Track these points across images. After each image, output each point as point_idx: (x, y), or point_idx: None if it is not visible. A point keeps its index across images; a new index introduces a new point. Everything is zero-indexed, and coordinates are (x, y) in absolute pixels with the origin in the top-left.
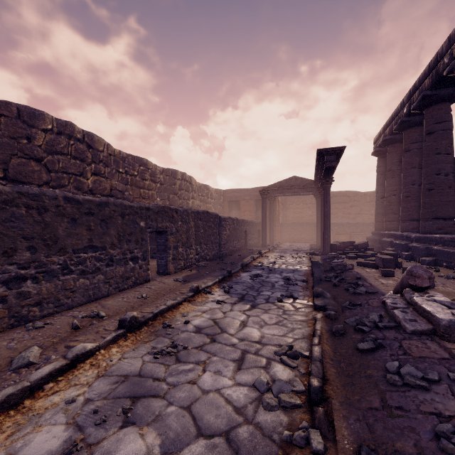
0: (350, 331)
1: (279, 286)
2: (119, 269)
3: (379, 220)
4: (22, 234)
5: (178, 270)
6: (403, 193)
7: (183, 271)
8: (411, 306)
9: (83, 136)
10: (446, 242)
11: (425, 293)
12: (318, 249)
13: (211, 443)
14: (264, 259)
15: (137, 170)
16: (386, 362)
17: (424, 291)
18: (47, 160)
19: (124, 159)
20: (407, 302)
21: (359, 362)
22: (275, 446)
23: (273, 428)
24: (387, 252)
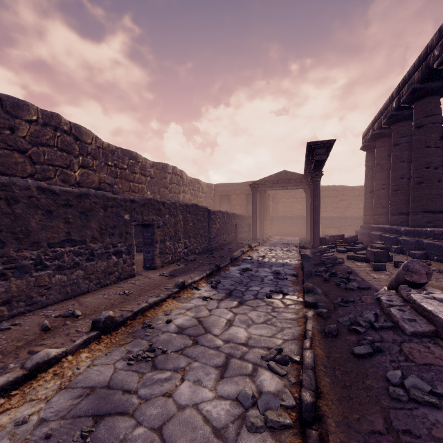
0: (344, 332)
1: (268, 281)
2: (100, 263)
3: (368, 214)
4: None
5: (166, 264)
6: (392, 187)
7: (171, 266)
8: (408, 304)
9: (70, 128)
10: (437, 236)
11: (423, 289)
12: (308, 243)
13: None
14: (253, 253)
15: (127, 163)
16: (386, 371)
17: (422, 288)
18: (31, 151)
19: (113, 152)
20: (404, 299)
21: (356, 369)
22: None
23: None
24: (378, 245)
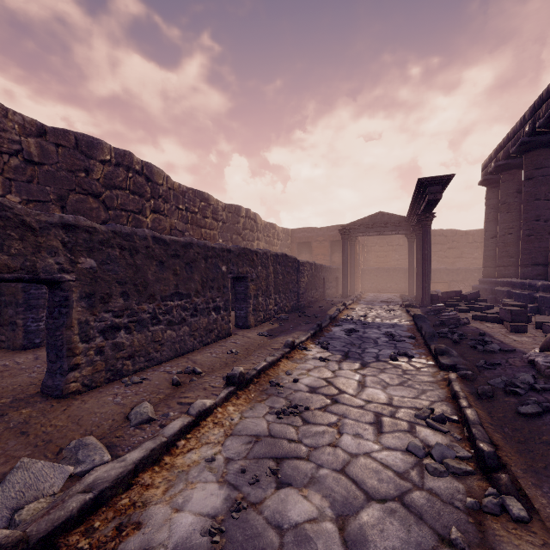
0: (500, 394)
1: (383, 343)
2: (202, 320)
3: (489, 265)
4: (116, 279)
5: (258, 323)
6: (524, 231)
7: (264, 325)
8: None
9: (142, 168)
10: None
11: None
12: (414, 301)
13: (387, 508)
14: (351, 312)
15: (198, 206)
16: None
17: None
18: (105, 196)
19: (184, 194)
20: None
21: (527, 427)
22: (461, 513)
23: (450, 495)
24: (512, 303)
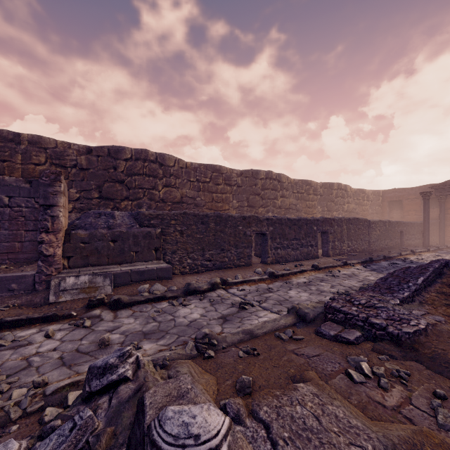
0: None
1: None
2: (305, 249)
3: None
4: (277, 233)
5: (335, 255)
6: None
7: (338, 256)
8: None
9: (276, 176)
10: None
11: None
12: None
13: (344, 287)
14: (413, 256)
15: (304, 189)
16: None
17: None
18: (262, 194)
19: (296, 184)
20: None
21: None
22: None
23: None
24: None
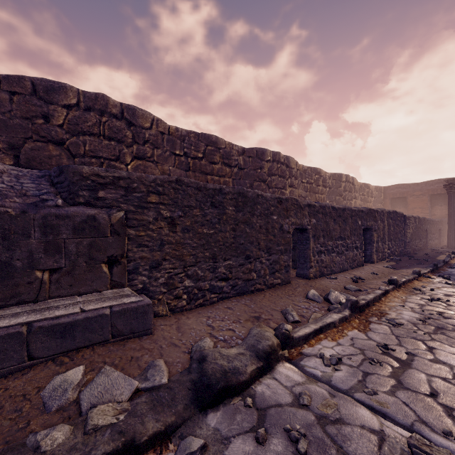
0: None
1: None
2: (350, 253)
3: None
4: (321, 228)
5: (378, 260)
6: None
7: (383, 262)
8: None
9: (284, 160)
10: None
11: None
12: None
13: None
14: None
15: (313, 178)
16: None
17: None
18: (268, 181)
19: (305, 171)
20: None
21: None
22: None
23: None
24: None
